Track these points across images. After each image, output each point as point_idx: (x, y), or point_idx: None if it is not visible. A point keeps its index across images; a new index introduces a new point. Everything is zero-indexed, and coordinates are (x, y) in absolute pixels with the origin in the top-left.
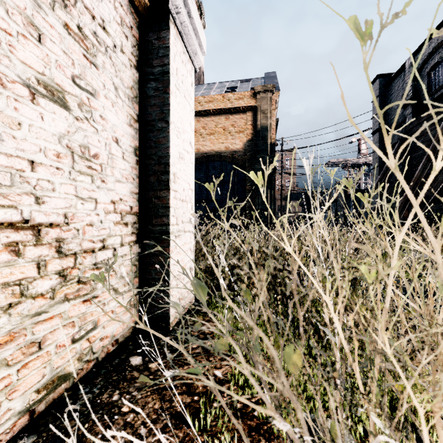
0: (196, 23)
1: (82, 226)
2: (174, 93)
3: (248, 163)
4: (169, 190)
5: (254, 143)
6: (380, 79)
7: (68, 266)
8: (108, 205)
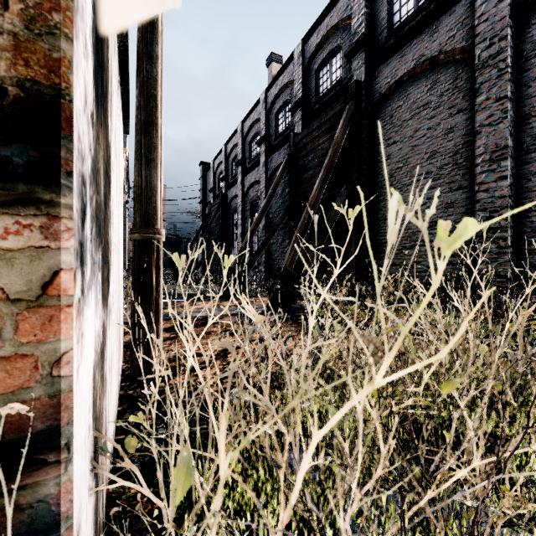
0: None
1: None
2: None
3: None
4: None
5: None
6: (203, 165)
7: None
8: None
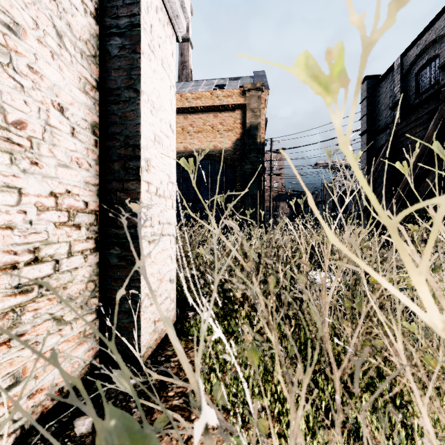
0: None
1: None
2: (146, 55)
3: (237, 162)
4: (139, 181)
5: (243, 142)
6: (368, 81)
7: None
8: (44, 199)
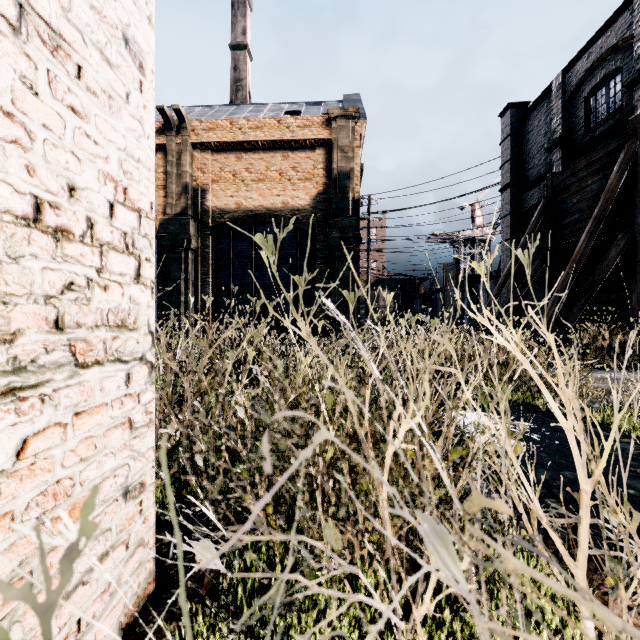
0: None
1: None
2: None
3: (319, 228)
4: None
5: (328, 198)
6: (512, 110)
7: None
8: None
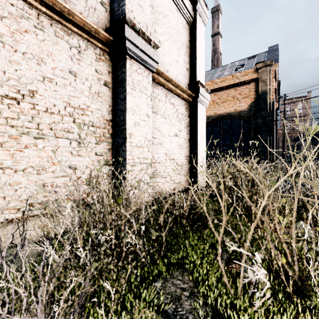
0: (206, 97)
1: (179, 159)
2: (199, 122)
3: (252, 118)
4: (197, 150)
5: (256, 104)
6: None
7: (178, 167)
8: (183, 155)
